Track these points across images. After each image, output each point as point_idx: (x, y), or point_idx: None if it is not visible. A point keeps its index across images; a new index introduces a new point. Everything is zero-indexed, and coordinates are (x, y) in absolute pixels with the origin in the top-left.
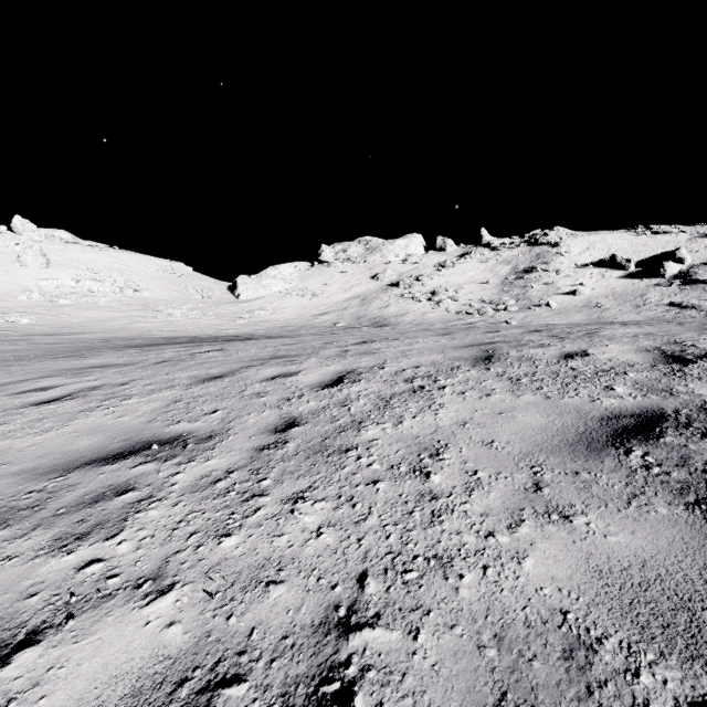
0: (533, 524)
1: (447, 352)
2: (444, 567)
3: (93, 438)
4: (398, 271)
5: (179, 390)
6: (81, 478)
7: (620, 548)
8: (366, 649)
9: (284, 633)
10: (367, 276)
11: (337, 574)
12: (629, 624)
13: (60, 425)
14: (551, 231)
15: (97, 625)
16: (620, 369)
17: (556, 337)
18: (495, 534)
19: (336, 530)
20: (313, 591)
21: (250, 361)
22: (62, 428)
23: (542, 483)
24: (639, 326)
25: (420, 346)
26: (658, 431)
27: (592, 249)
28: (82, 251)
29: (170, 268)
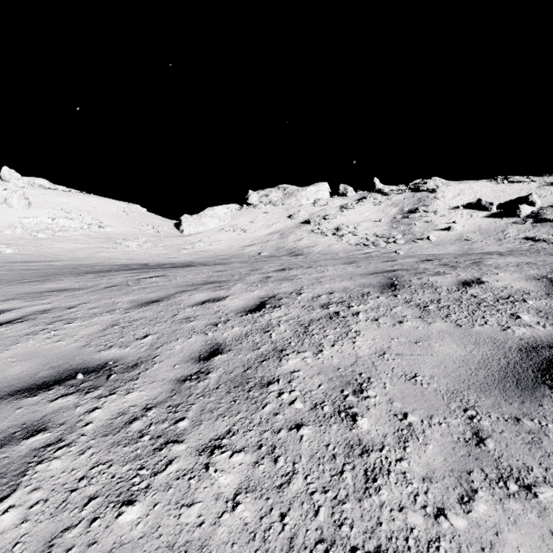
0: (489, 497)
1: (356, 279)
2: None
3: (26, 363)
4: (309, 211)
5: (118, 314)
6: None
7: None
8: None
9: None
10: (284, 216)
11: None
12: None
13: (1, 349)
14: (430, 180)
15: None
16: (518, 296)
17: (447, 266)
18: (446, 512)
19: (255, 499)
20: None
21: (185, 286)
22: (2, 352)
23: (483, 432)
24: (515, 256)
25: (331, 273)
26: None
27: (462, 194)
28: (57, 195)
29: (128, 209)
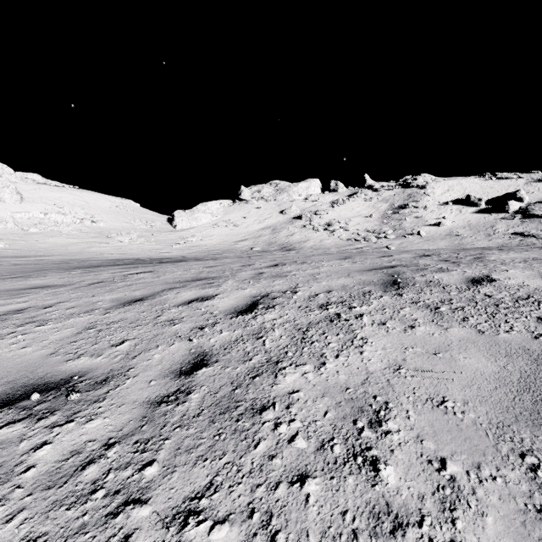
0: None
1: (354, 276)
2: None
3: None
4: (301, 207)
5: (97, 314)
6: None
7: None
8: None
9: None
10: (276, 211)
11: None
12: None
13: None
14: (419, 176)
15: None
16: (539, 297)
17: (448, 261)
18: None
19: None
20: None
21: (173, 283)
22: None
23: None
24: (516, 251)
25: (326, 269)
26: None
27: (451, 190)
28: (50, 190)
29: (121, 204)
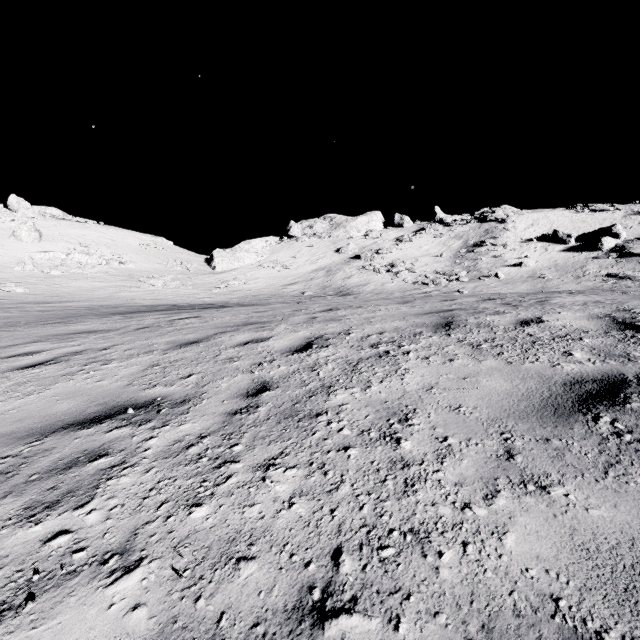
0: (509, 495)
1: (409, 319)
2: (422, 542)
3: (72, 401)
4: (359, 245)
5: (157, 355)
6: (56, 443)
7: (604, 523)
8: (343, 639)
9: (255, 620)
10: (331, 250)
11: (310, 550)
12: (628, 615)
13: (41, 389)
14: (499, 209)
15: (58, 608)
16: (575, 335)
17: (509, 305)
18: (471, 505)
19: (308, 500)
20: (285, 569)
21: (224, 327)
22: (43, 391)
23: (514, 450)
24: (585, 295)
25: (382, 313)
26: (623, 396)
27: (536, 225)
28: (72, 226)
29: (152, 243)
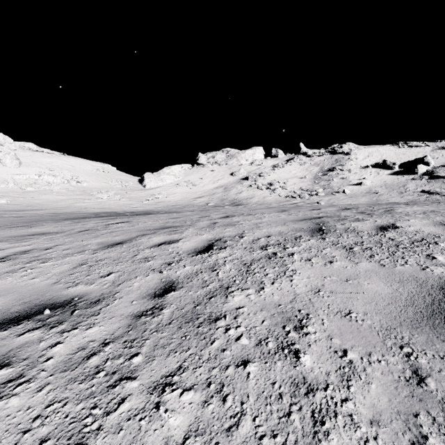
0: (441, 444)
1: (289, 225)
2: None
3: (2, 299)
4: (247, 170)
5: (87, 254)
6: None
7: None
8: None
9: None
10: (228, 173)
11: None
12: None
13: None
14: (345, 145)
15: None
16: (430, 239)
17: (364, 213)
18: None
19: (204, 444)
20: None
21: (145, 231)
22: None
23: (422, 371)
24: (419, 205)
25: (267, 219)
26: None
27: (371, 156)
28: (43, 156)
29: (101, 168)
